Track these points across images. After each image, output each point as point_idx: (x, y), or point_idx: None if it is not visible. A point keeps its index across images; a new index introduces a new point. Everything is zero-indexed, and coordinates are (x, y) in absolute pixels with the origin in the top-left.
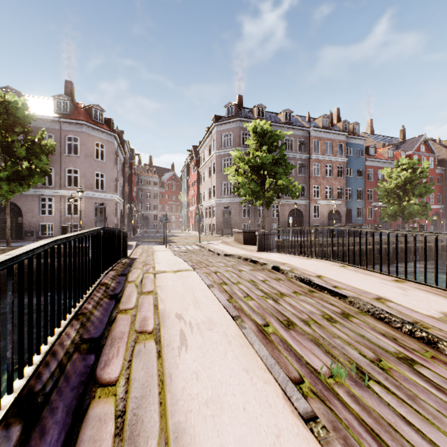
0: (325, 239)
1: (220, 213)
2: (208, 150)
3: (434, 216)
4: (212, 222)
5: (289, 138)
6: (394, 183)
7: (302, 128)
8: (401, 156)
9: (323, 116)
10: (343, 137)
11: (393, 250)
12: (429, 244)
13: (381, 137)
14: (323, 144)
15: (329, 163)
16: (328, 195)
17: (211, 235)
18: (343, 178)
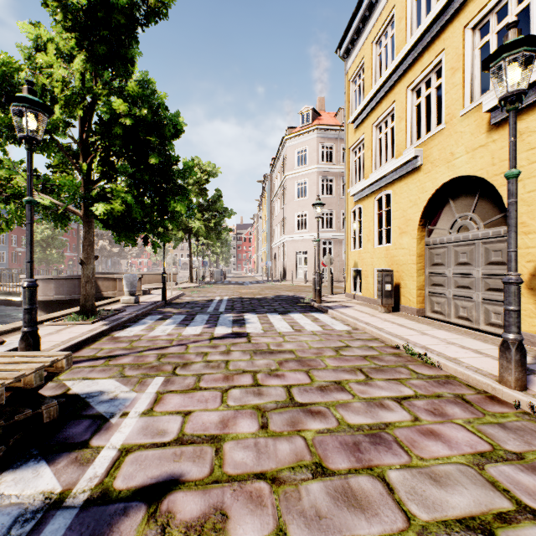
0: None
1: None
2: None
3: (71, 262)
4: None
5: None
6: (41, 237)
7: None
8: None
9: None
10: None
11: None
12: None
13: None
14: None
15: None
16: None
17: None
18: None
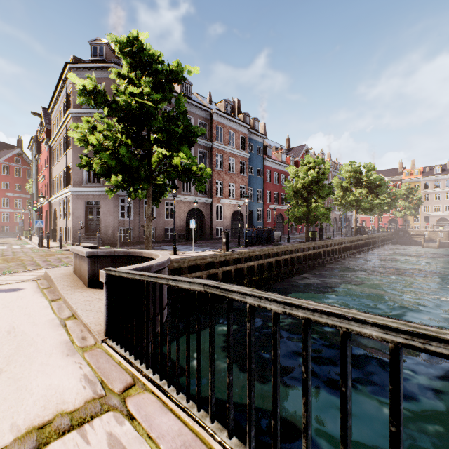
0: (241, 252)
1: (80, 211)
2: (62, 111)
3: None
4: (68, 225)
5: (188, 116)
6: (302, 182)
7: (203, 107)
8: (291, 161)
9: (225, 101)
10: (246, 130)
11: (304, 258)
12: (328, 249)
13: (273, 143)
14: (226, 133)
15: (232, 156)
16: (231, 194)
17: (59, 248)
18: (246, 176)
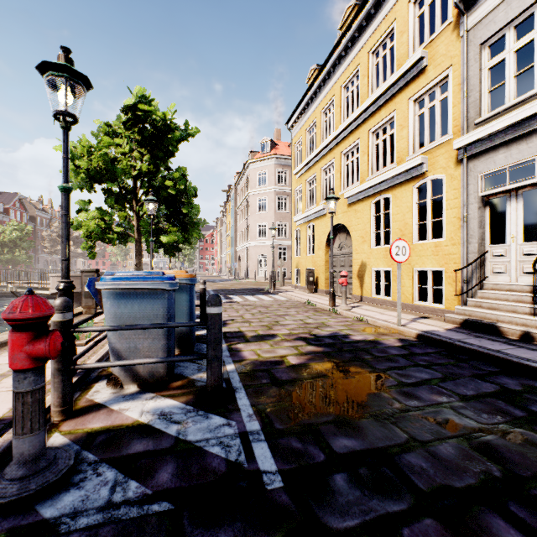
0: None
1: None
2: None
3: None
4: None
5: None
6: (9, 238)
7: None
8: (0, 207)
9: None
10: None
11: None
12: None
13: None
14: None
15: None
16: None
17: None
18: None
